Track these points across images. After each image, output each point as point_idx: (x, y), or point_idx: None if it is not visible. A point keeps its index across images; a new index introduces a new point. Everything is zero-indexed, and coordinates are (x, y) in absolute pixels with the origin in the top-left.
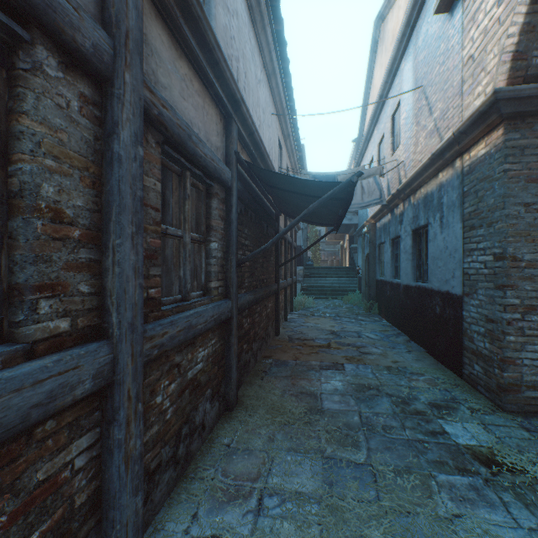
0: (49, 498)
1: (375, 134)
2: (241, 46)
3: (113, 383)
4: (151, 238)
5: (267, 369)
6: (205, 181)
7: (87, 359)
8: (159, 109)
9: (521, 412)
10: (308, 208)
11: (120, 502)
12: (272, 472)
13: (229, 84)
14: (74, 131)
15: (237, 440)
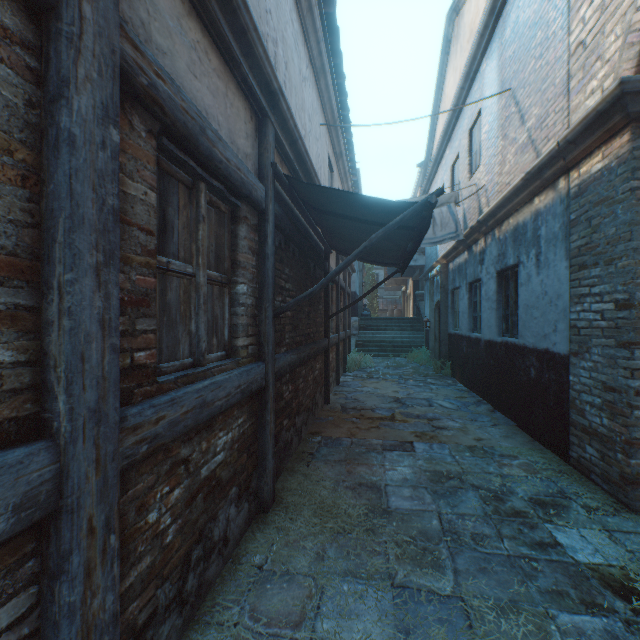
0: None
1: (447, 154)
2: (280, 27)
3: (59, 512)
4: (139, 274)
5: (315, 450)
6: (229, 199)
7: None
8: (150, 78)
9: None
10: (370, 239)
11: None
12: (322, 612)
13: (263, 66)
14: None
15: (273, 558)
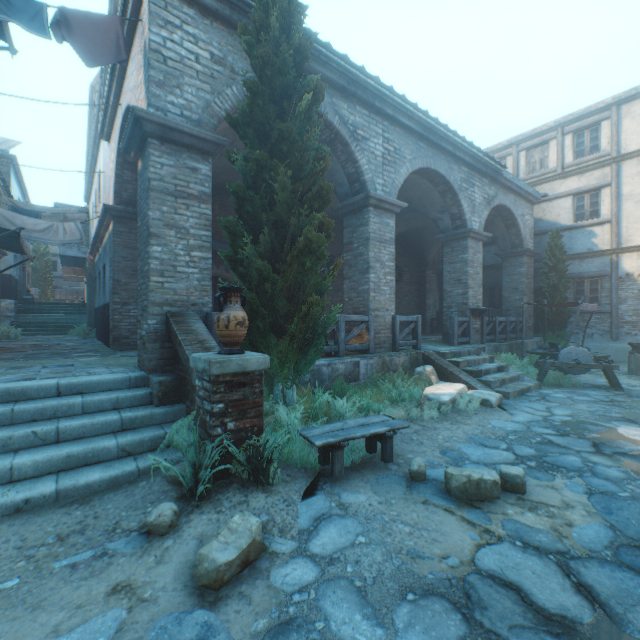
0: None
1: (95, 181)
2: None
3: None
4: None
5: None
6: None
7: None
8: None
9: (122, 349)
10: None
11: None
12: None
13: None
14: None
15: None
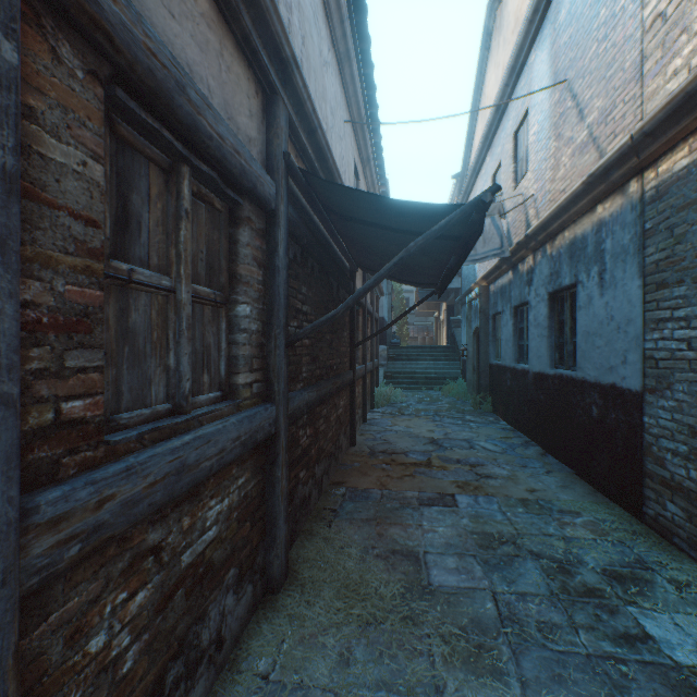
0: None
1: (487, 162)
2: None
3: None
4: (71, 283)
5: (338, 506)
6: (224, 193)
7: None
8: None
9: None
10: (408, 248)
11: None
12: None
13: (270, 21)
14: None
15: (283, 662)
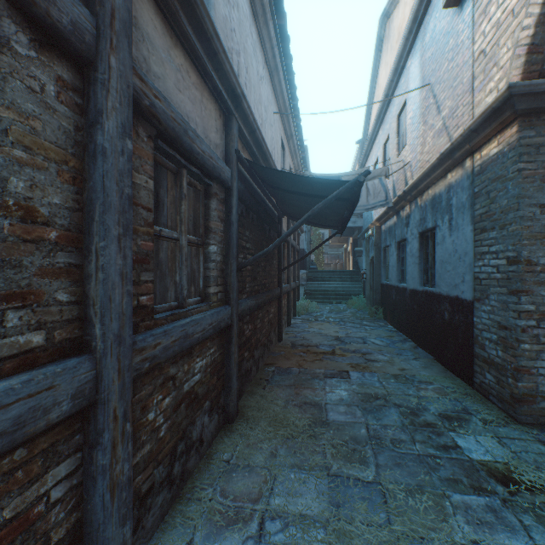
0: (18, 539)
1: (380, 134)
2: (242, 40)
3: (96, 403)
4: (142, 240)
5: (269, 377)
6: (203, 181)
7: (64, 377)
8: (150, 100)
9: (536, 424)
10: (313, 210)
11: (104, 535)
12: (275, 492)
13: (229, 77)
14: (50, 119)
15: (237, 455)
